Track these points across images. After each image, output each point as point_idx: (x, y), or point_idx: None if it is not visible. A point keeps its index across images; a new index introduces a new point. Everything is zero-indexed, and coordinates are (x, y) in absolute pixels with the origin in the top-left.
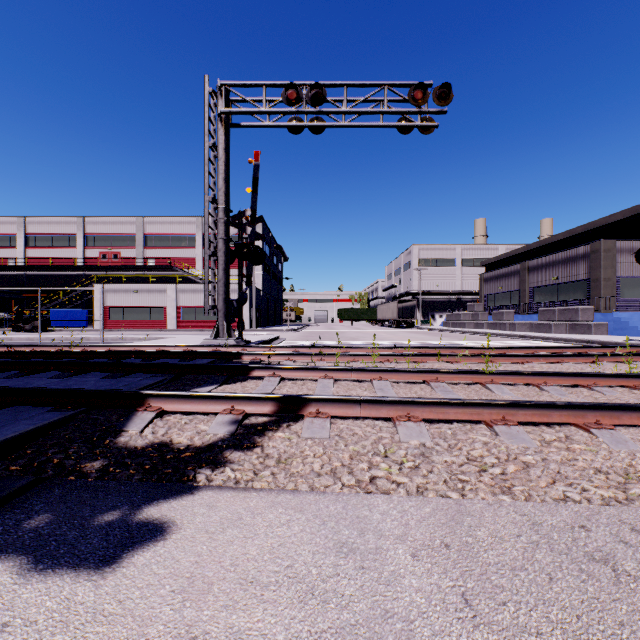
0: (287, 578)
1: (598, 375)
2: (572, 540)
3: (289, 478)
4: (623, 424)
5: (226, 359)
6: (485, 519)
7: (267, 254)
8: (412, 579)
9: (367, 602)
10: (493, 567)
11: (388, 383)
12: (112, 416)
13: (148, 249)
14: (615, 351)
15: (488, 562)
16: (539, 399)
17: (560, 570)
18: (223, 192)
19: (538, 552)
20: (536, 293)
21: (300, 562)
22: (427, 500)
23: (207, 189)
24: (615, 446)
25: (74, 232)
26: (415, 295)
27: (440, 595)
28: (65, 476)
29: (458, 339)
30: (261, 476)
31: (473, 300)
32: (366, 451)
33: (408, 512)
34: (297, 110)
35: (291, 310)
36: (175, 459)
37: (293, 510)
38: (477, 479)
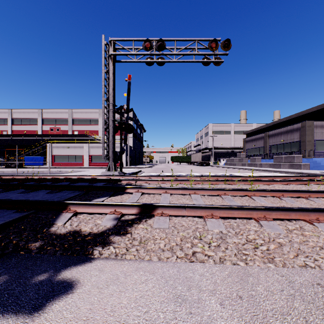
0: (145, 321)
1: (311, 191)
2: (314, 293)
3: (146, 252)
4: None
5: (113, 182)
6: (261, 279)
7: (135, 128)
8: (221, 321)
9: None
10: (270, 313)
11: (199, 196)
12: (49, 215)
13: (74, 126)
14: (316, 178)
15: (266, 309)
16: (281, 205)
17: (311, 315)
18: (112, 96)
19: (295, 302)
20: (272, 148)
21: (153, 309)
22: (225, 266)
23: (104, 94)
24: None
25: (37, 117)
26: (210, 149)
27: None
28: (18, 251)
29: (233, 172)
30: (130, 251)
31: (240, 152)
32: (189, 236)
33: (215, 274)
34: (150, 53)
35: (147, 157)
36: (82, 241)
37: (148, 273)
38: (253, 253)
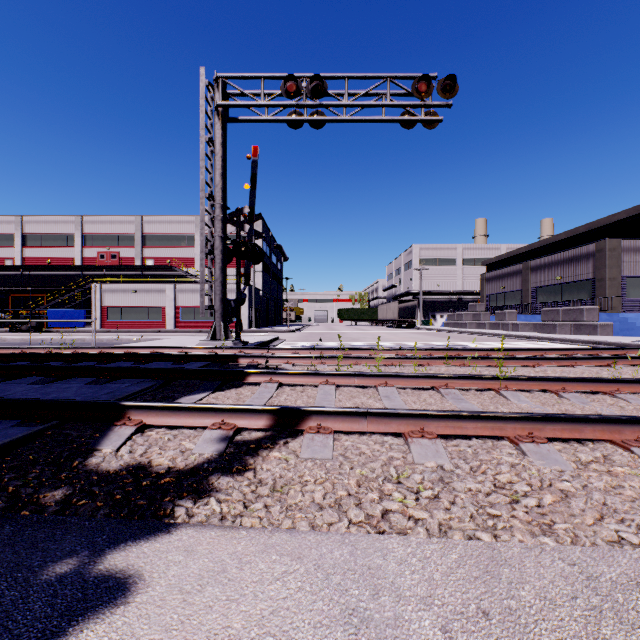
0: None
1: (620, 381)
2: None
3: (285, 512)
4: None
5: (222, 362)
6: (527, 571)
7: (267, 254)
8: None
9: None
10: None
11: (394, 390)
12: (86, 431)
13: (147, 249)
14: (627, 353)
15: None
16: (560, 408)
17: None
18: (220, 188)
19: (604, 624)
20: (539, 293)
21: None
22: (452, 542)
23: (203, 185)
24: None
25: (72, 231)
26: (416, 295)
27: None
28: (18, 510)
29: (461, 340)
30: (252, 509)
31: (474, 300)
32: (375, 476)
33: (431, 560)
34: (297, 103)
35: (291, 310)
36: (152, 486)
37: (289, 557)
38: (509, 513)
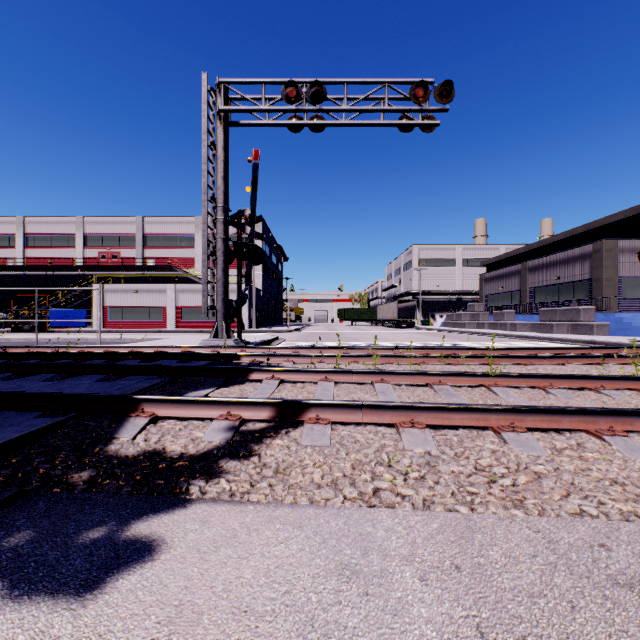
0: (284, 606)
1: (605, 378)
2: (592, 561)
3: (287, 490)
4: (635, 430)
5: (224, 360)
6: (497, 536)
7: (267, 254)
8: (421, 608)
9: (372, 636)
10: (509, 593)
11: (390, 386)
12: (104, 422)
13: (148, 249)
14: (619, 352)
15: (503, 587)
16: (546, 403)
17: (582, 597)
18: (222, 191)
19: (557, 575)
20: (537, 293)
21: (299, 587)
22: (434, 514)
23: (206, 188)
24: (630, 454)
25: (73, 232)
26: (415, 295)
27: (453, 627)
28: (50, 488)
29: (459, 339)
30: (258, 488)
31: (473, 300)
32: (369, 460)
33: (414, 528)
34: (297, 108)
35: (291, 310)
36: (167, 469)
37: (291, 526)
38: (487, 491)
